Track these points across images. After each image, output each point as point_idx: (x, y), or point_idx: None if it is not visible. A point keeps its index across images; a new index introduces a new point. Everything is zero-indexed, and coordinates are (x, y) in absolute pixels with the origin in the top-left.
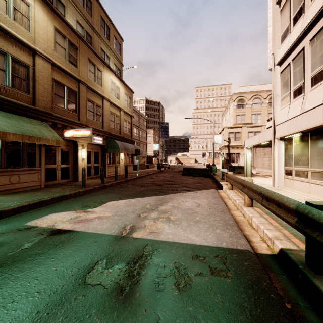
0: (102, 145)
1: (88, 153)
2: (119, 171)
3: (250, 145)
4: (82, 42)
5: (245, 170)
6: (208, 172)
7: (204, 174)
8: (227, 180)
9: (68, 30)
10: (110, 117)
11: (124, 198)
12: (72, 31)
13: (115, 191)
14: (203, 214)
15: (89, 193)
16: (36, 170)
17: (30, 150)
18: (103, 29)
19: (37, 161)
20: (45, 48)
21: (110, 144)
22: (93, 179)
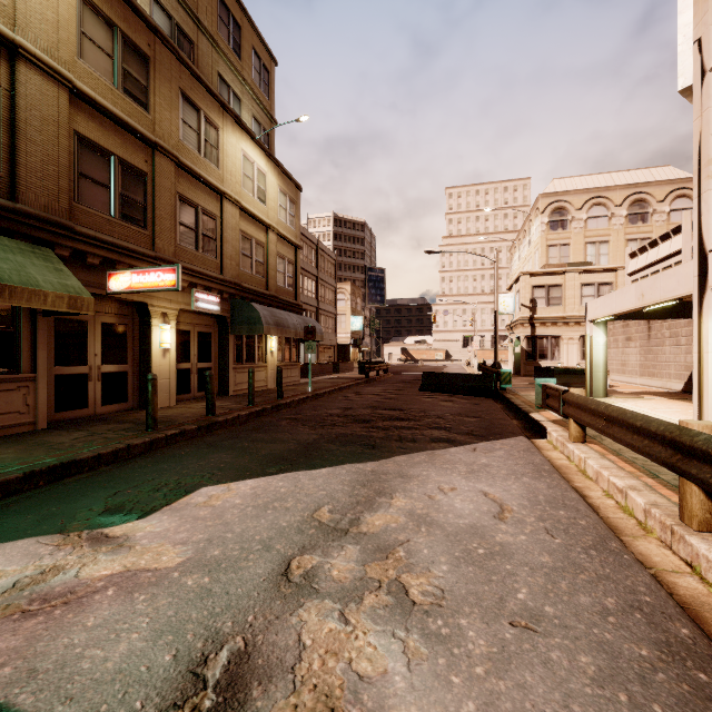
0: (220, 314)
1: (181, 336)
2: (266, 380)
3: (607, 313)
4: (163, 46)
5: (587, 380)
6: (490, 384)
7: (478, 389)
8: (570, 414)
9: (121, 7)
10: (242, 245)
11: (256, 472)
12: (135, 12)
13: (238, 443)
14: (534, 563)
15: (164, 448)
16: (20, 381)
17: (1, 326)
18: (224, 28)
19: (24, 357)
20: (50, 45)
21: (240, 312)
22: (193, 404)
